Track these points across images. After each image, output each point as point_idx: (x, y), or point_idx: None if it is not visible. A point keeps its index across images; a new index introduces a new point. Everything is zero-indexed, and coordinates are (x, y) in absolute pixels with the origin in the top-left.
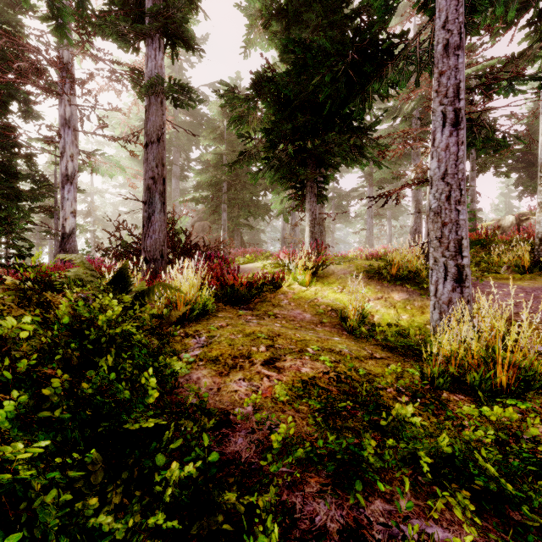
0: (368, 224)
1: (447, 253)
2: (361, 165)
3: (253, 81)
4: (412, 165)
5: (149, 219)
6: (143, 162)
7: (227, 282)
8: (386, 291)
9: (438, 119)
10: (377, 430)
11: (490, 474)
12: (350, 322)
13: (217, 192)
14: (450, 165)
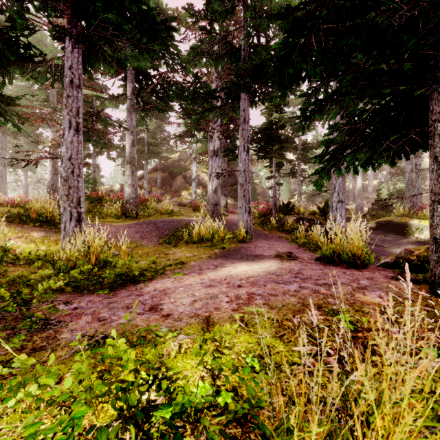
0: (1, 172)
1: (72, 205)
2: None
3: None
4: (50, 131)
5: None
6: None
7: None
8: (27, 231)
9: (67, 123)
10: (29, 286)
11: (77, 277)
12: None
13: None
14: (74, 153)
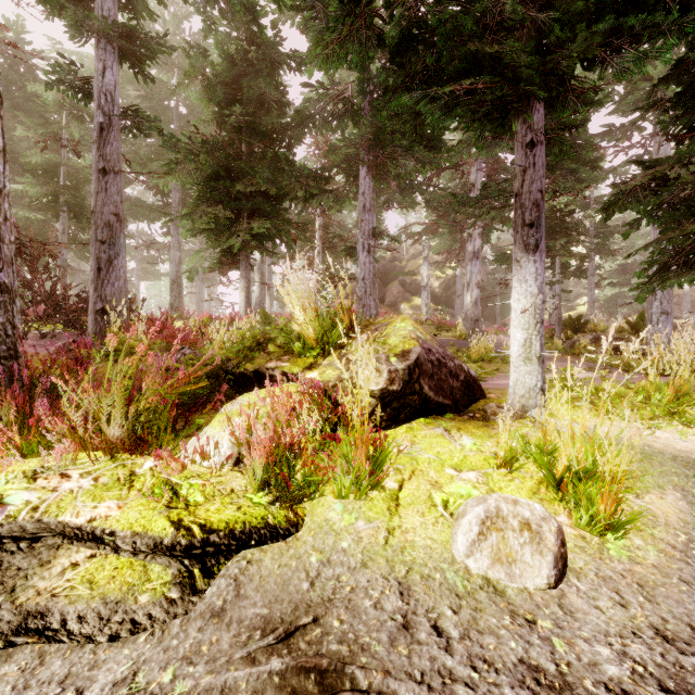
0: (198, 288)
1: None
2: (274, 244)
3: (207, 142)
4: None
5: (110, 263)
6: (97, 189)
7: (210, 339)
8: None
9: (361, 246)
10: None
11: None
12: None
13: (52, 217)
14: (366, 273)
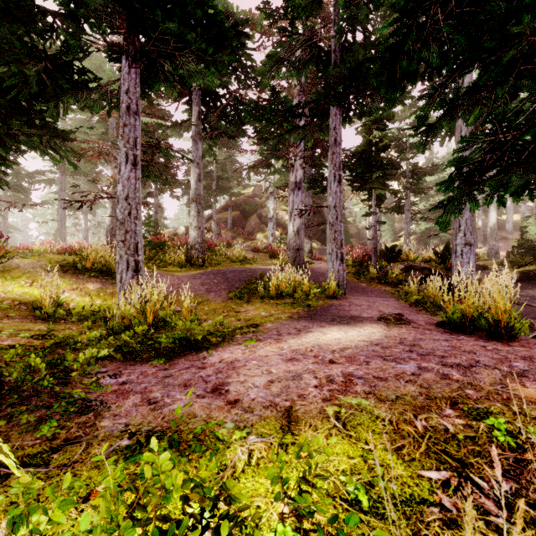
0: (60, 215)
1: (129, 252)
2: (54, 160)
3: None
4: (110, 168)
5: None
6: None
7: None
8: (82, 283)
9: (123, 156)
10: (75, 350)
11: (128, 342)
12: (45, 310)
13: None
14: (131, 191)
